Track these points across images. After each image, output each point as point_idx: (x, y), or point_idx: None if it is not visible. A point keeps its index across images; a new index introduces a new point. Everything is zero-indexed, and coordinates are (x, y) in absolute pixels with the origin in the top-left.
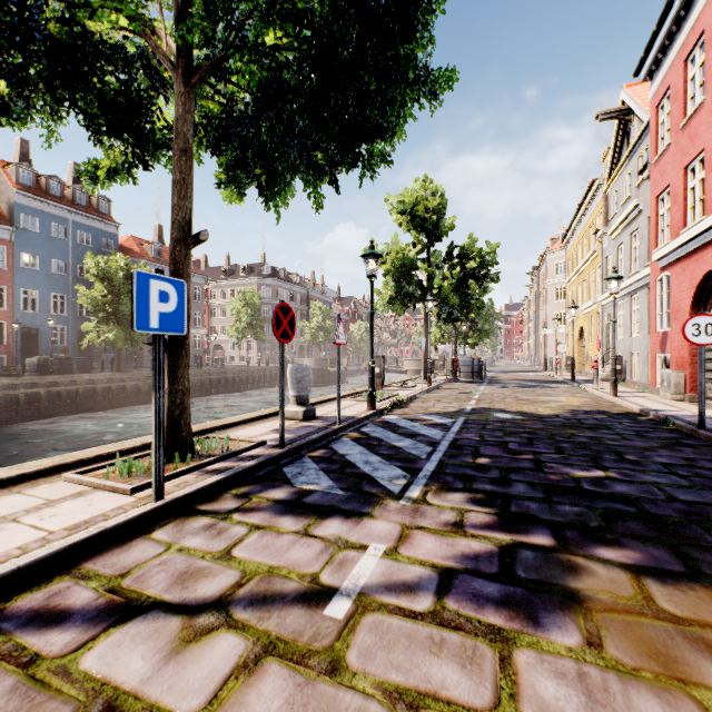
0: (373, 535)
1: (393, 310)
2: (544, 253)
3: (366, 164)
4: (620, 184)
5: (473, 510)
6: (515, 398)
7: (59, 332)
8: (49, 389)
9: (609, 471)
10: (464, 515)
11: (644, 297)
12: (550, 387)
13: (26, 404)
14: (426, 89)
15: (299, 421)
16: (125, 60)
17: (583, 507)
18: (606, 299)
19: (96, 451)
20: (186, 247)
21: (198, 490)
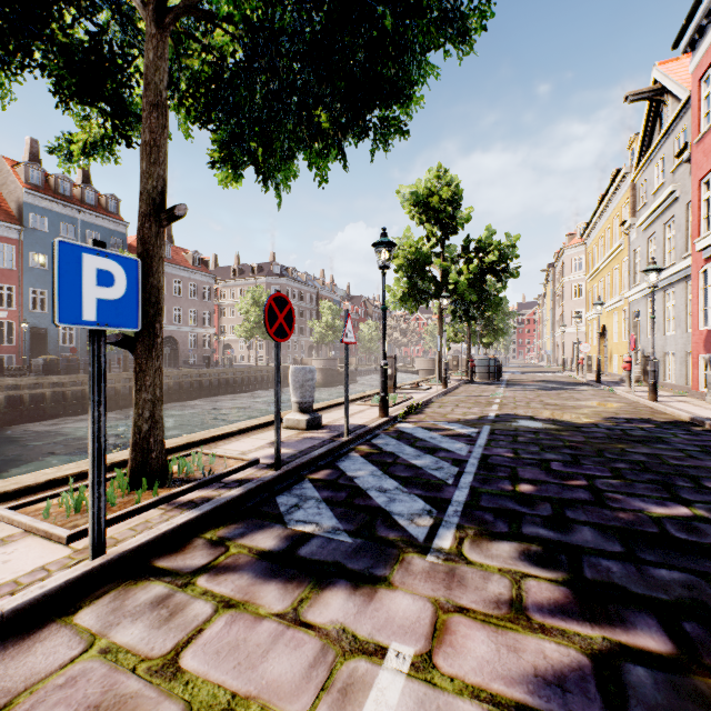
0: (393, 625)
1: (405, 308)
2: (561, 249)
3: (378, 134)
4: (651, 170)
5: (531, 574)
6: (541, 403)
7: (68, 331)
8: (54, 390)
9: (694, 506)
10: (521, 585)
11: (682, 292)
12: (575, 390)
13: (30, 405)
14: (454, 25)
15: (302, 430)
16: (88, 1)
17: (687, 572)
18: (634, 295)
19: (50, 473)
20: (157, 224)
21: (158, 536)
